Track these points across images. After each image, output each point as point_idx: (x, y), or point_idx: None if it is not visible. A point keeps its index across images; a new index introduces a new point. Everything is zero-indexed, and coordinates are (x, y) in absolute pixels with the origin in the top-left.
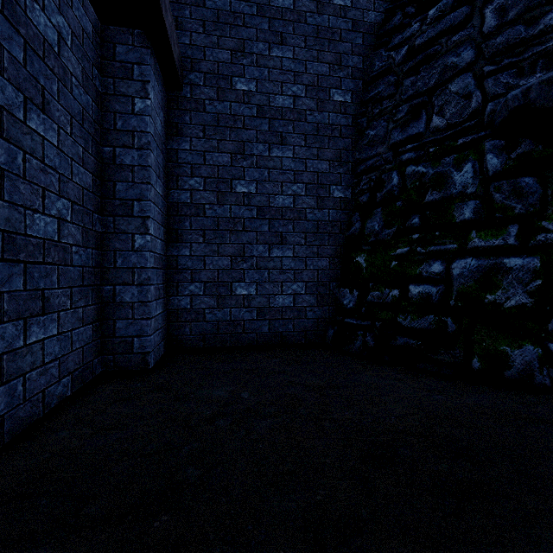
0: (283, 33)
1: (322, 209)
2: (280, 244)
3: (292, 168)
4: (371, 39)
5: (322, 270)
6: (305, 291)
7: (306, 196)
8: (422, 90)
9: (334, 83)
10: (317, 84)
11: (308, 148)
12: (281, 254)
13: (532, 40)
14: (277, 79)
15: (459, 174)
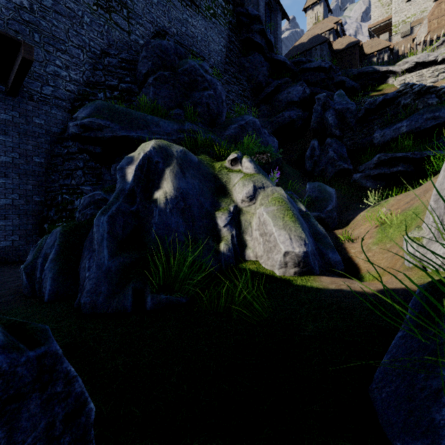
0: (6, 130)
1: (29, 205)
2: (4, 220)
3: (11, 187)
4: (55, 138)
5: (29, 230)
6: (19, 239)
7: (19, 200)
8: (70, 169)
9: (35, 154)
10: (26, 153)
11: (21, 180)
12: (5, 224)
13: (96, 168)
14: (3, 149)
15: (77, 202)
